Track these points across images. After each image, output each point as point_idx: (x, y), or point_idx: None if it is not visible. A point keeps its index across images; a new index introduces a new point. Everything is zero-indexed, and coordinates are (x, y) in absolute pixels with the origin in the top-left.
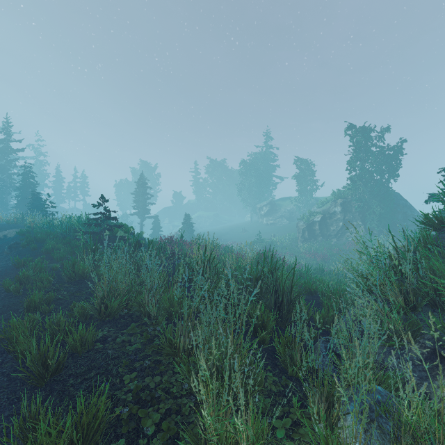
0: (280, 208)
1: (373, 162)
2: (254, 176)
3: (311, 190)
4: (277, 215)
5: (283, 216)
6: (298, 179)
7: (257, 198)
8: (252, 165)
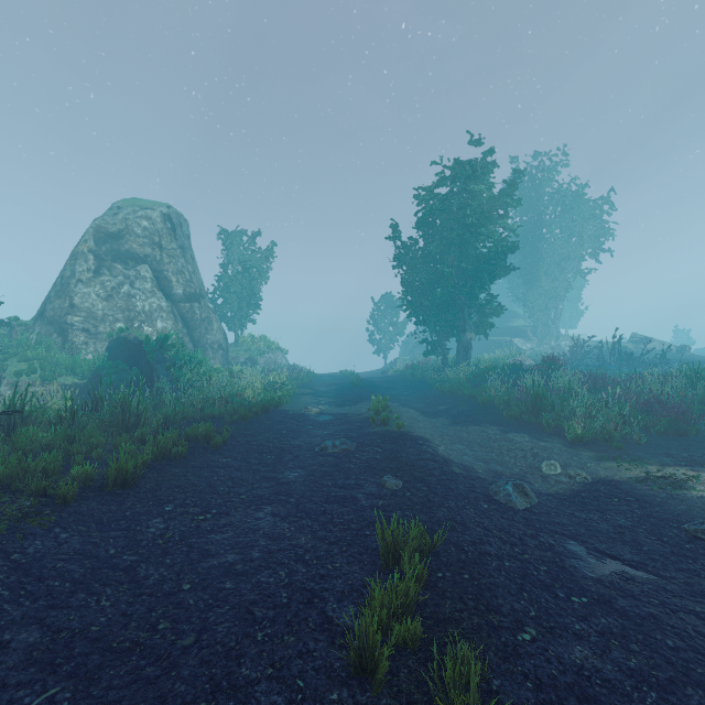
0: None
1: None
2: None
3: None
4: None
5: None
6: None
7: None
8: None
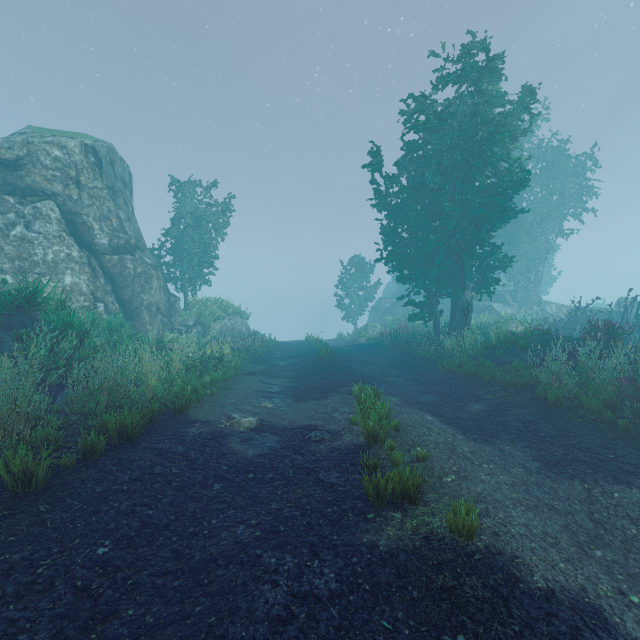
0: None
1: None
2: None
3: None
4: None
5: None
6: None
7: None
8: None
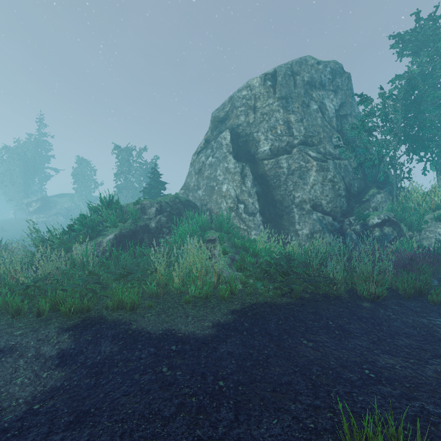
0: (56, 205)
1: (134, 174)
2: (19, 165)
3: (90, 189)
4: (52, 212)
5: (59, 214)
6: (77, 177)
7: (25, 192)
8: (17, 152)
